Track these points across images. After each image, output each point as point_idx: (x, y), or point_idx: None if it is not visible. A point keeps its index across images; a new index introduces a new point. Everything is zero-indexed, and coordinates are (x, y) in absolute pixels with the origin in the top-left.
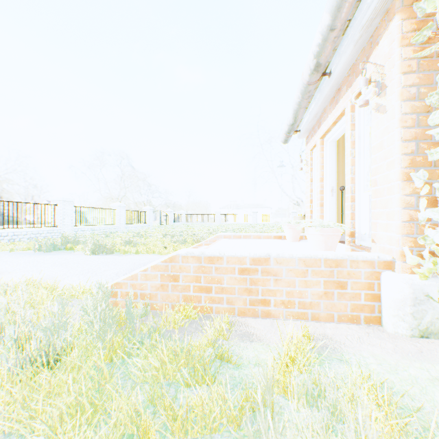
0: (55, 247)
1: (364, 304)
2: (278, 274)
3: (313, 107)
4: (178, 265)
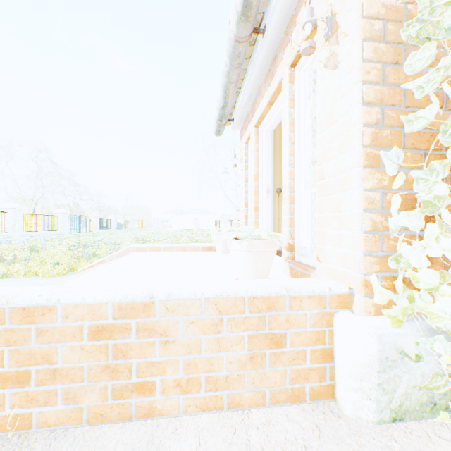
0: None
1: (311, 369)
2: (169, 331)
3: (247, 85)
4: None
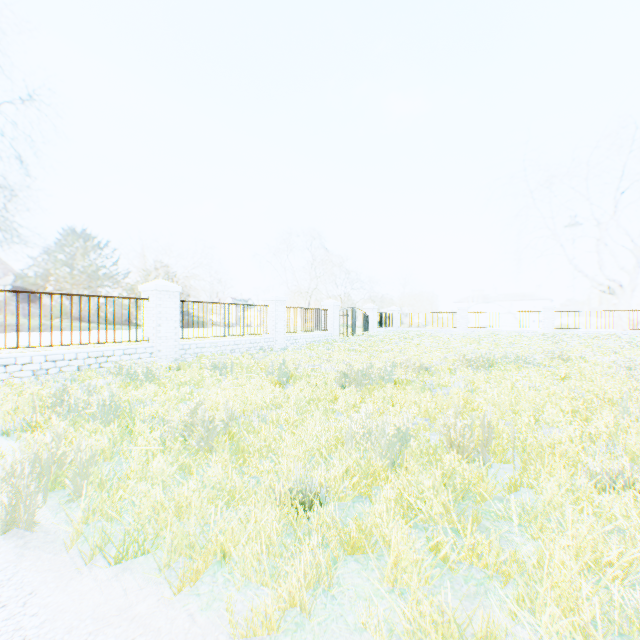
0: None
1: None
2: None
3: None
4: None
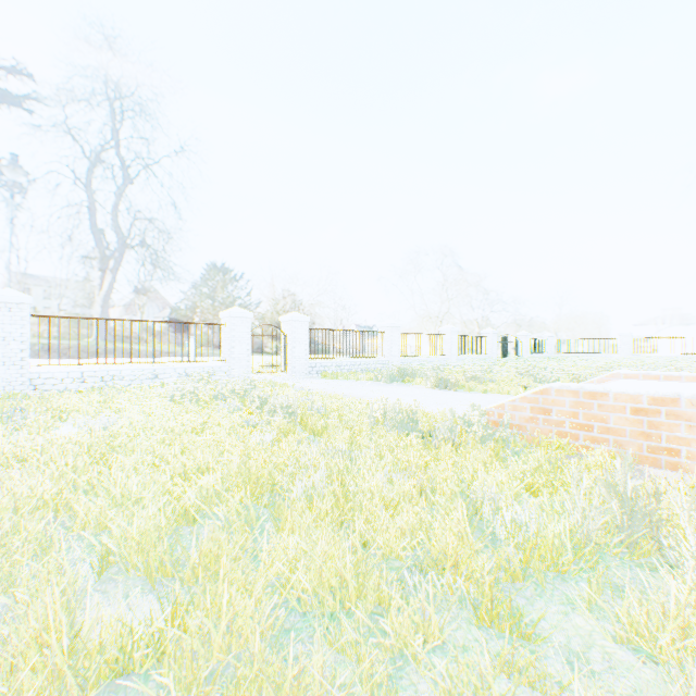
0: (393, 379)
1: None
2: (692, 419)
3: None
4: (549, 398)
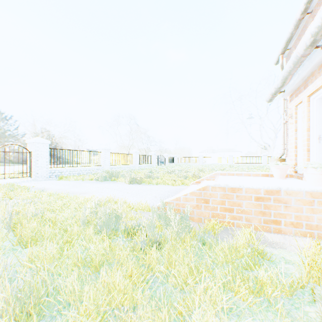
0: (105, 179)
1: None
2: (287, 202)
3: (301, 72)
4: (208, 193)
